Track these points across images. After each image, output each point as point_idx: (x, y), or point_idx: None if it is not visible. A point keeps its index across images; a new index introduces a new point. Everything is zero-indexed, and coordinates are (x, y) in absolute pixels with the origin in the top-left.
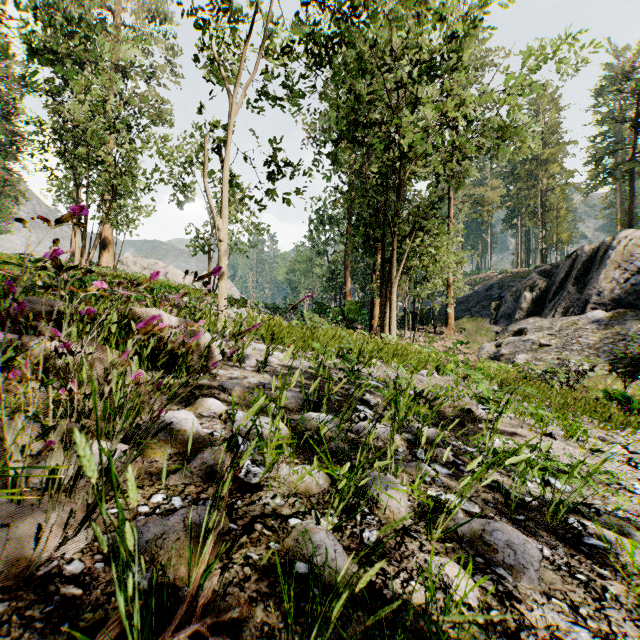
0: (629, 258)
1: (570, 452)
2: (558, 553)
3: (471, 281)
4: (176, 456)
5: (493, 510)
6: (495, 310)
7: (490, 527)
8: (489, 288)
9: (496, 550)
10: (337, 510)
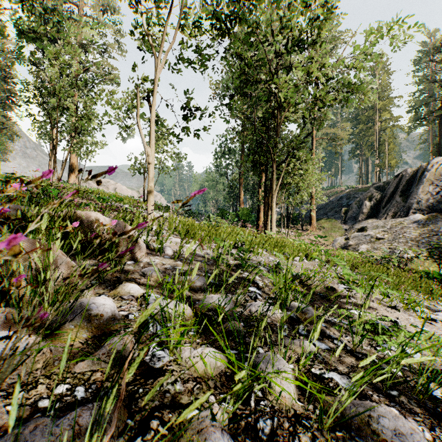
0: (439, 177)
1: (412, 321)
2: (437, 435)
3: (327, 194)
4: (91, 339)
5: (370, 386)
6: (344, 214)
7: (375, 412)
8: (340, 198)
9: (385, 440)
10: (232, 409)
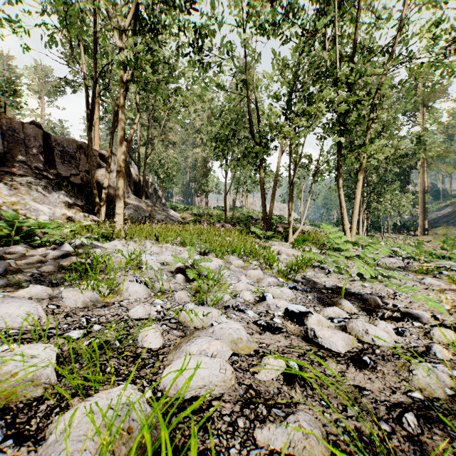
0: None
1: None
2: None
3: None
4: None
5: None
6: None
7: None
8: None
9: None
10: None
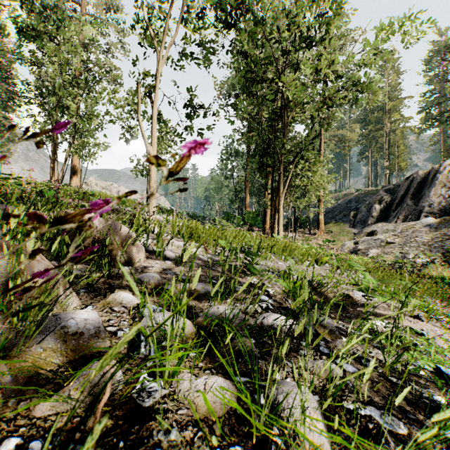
0: None
1: (438, 333)
2: None
3: (335, 197)
4: (65, 366)
5: (417, 425)
6: (353, 217)
7: None
8: (348, 202)
9: None
10: None
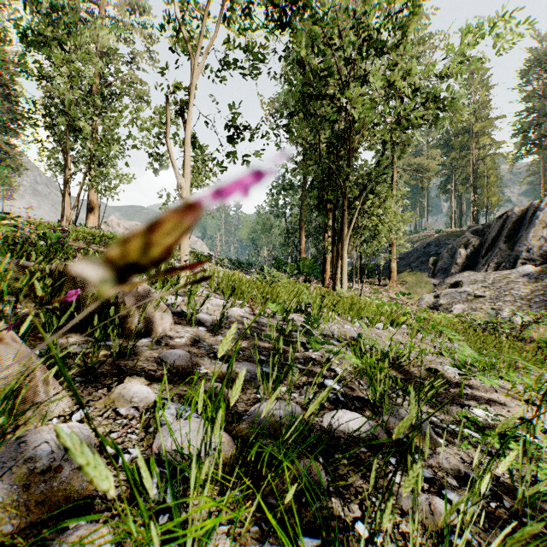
0: None
1: None
2: None
3: (410, 239)
4: (24, 532)
5: None
6: (433, 265)
7: None
8: (427, 246)
9: None
10: None
